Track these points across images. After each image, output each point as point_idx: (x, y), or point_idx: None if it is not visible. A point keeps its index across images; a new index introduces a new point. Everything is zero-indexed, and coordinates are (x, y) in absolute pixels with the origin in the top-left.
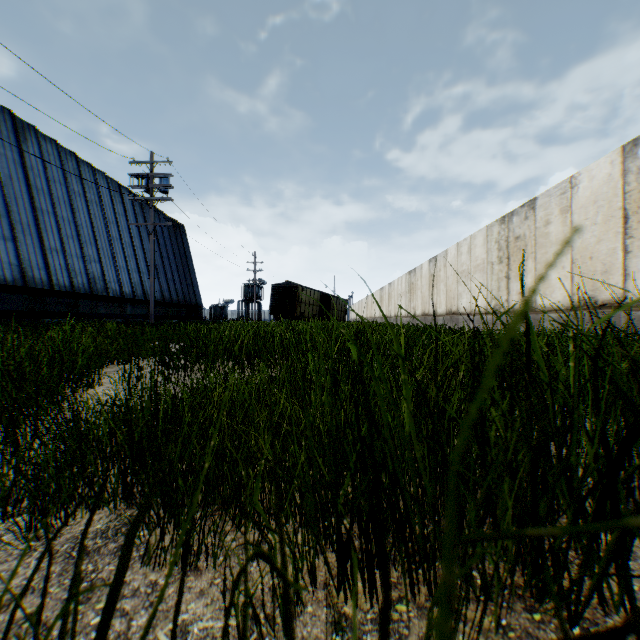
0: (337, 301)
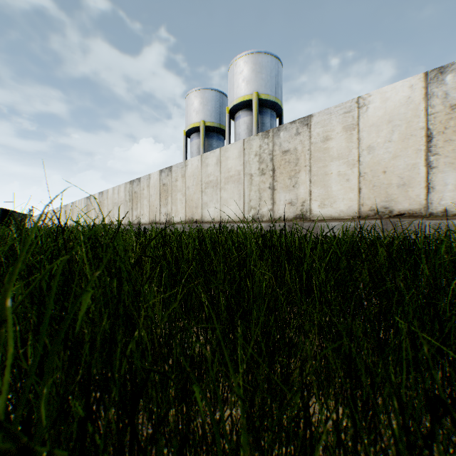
0: (18, 215)
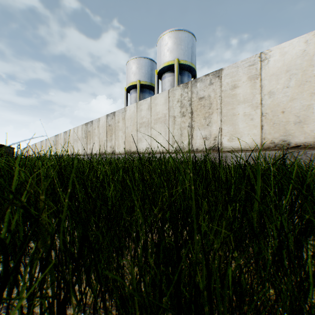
0: (8, 148)
